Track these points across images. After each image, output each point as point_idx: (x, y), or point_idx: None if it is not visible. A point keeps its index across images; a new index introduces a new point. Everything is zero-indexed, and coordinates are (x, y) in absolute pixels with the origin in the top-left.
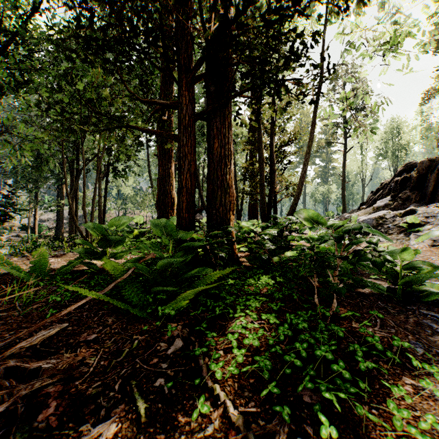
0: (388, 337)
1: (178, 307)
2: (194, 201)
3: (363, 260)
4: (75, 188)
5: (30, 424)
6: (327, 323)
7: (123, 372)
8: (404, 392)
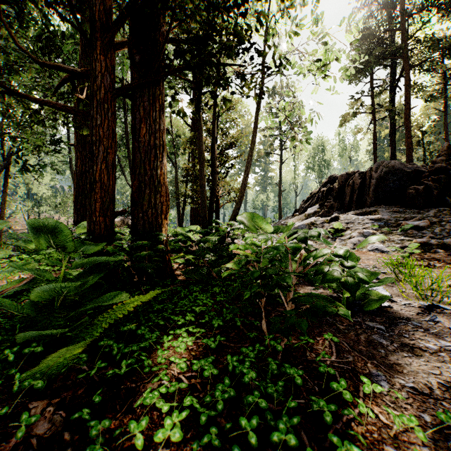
0: (349, 370)
1: (52, 372)
2: (113, 200)
3: (331, 281)
4: None
5: None
6: (279, 361)
7: None
8: None
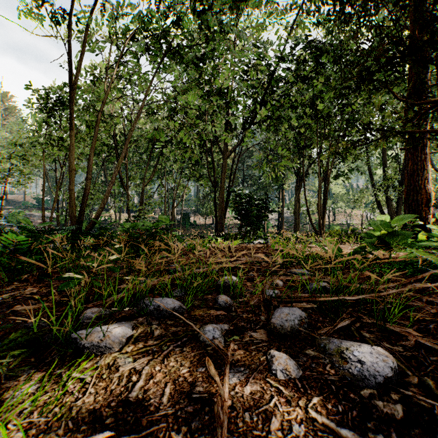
0: None
1: None
2: None
3: None
4: (298, 192)
5: None
6: None
7: None
8: None
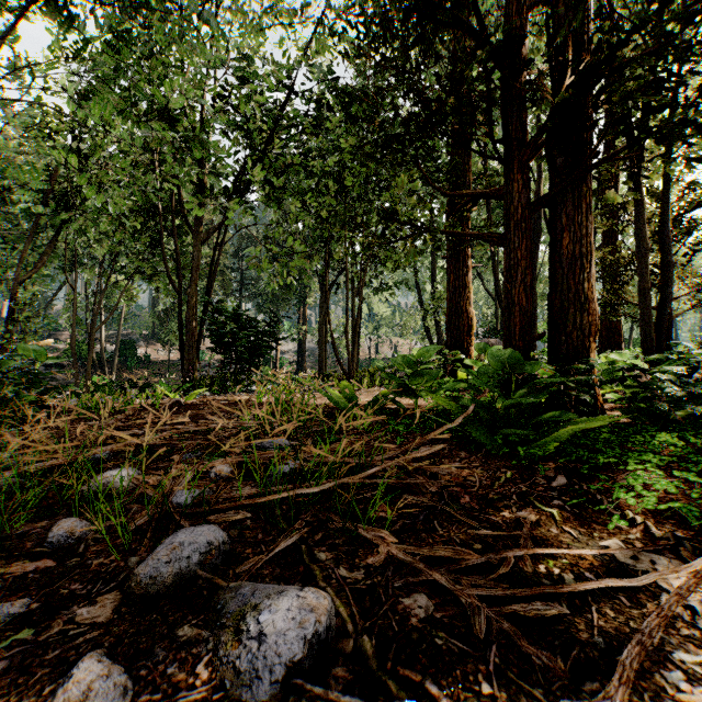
0: None
1: (545, 449)
2: (530, 324)
3: None
4: (324, 310)
5: (458, 503)
6: None
7: (512, 490)
8: None
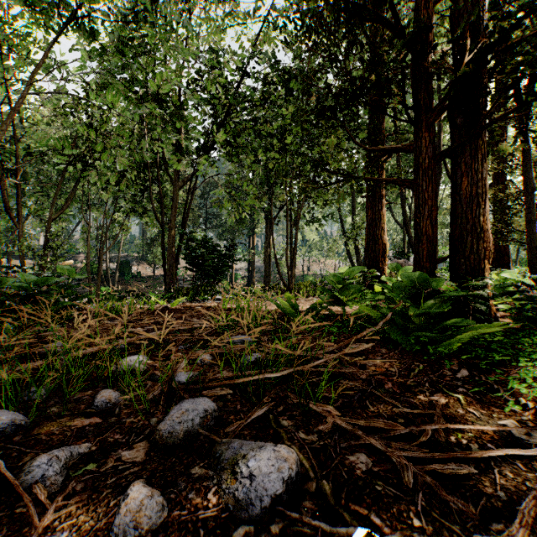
0: None
1: (449, 348)
2: (435, 249)
3: None
4: (269, 237)
5: (383, 387)
6: None
7: (425, 379)
8: None
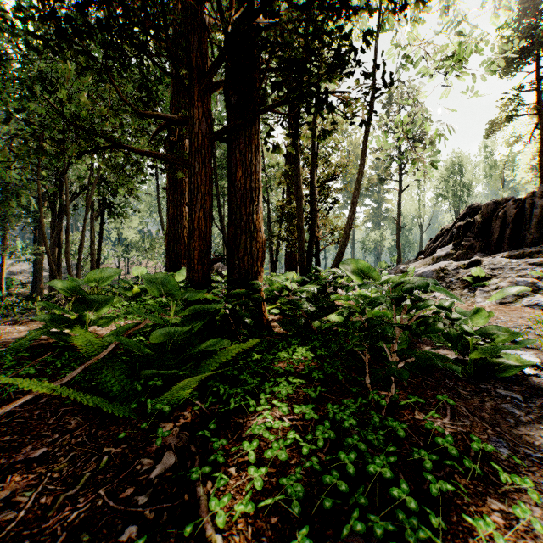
0: (462, 432)
1: (175, 400)
2: (210, 248)
3: (433, 332)
4: (57, 230)
5: None
6: (382, 416)
7: (72, 517)
8: (492, 526)
